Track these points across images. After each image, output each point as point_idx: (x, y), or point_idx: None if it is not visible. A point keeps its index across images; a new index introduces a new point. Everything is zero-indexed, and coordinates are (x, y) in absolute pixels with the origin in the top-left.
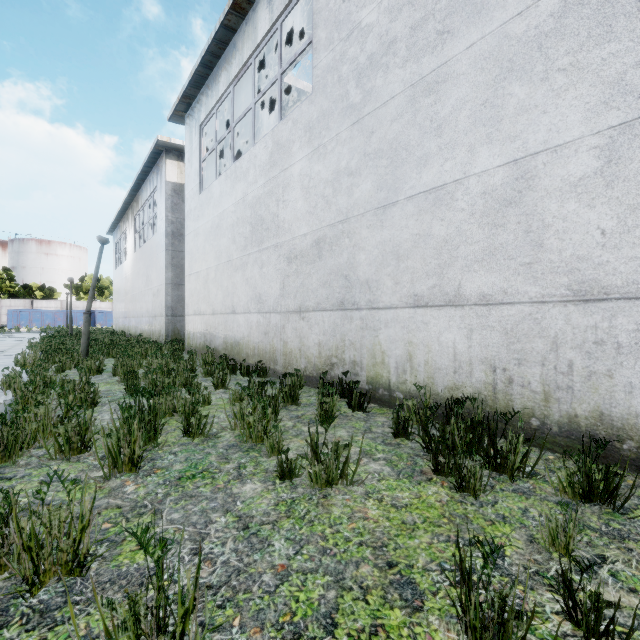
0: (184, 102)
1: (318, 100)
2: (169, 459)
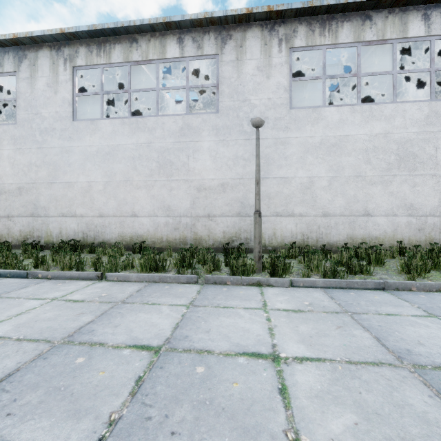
0: None
1: (20, 129)
2: None
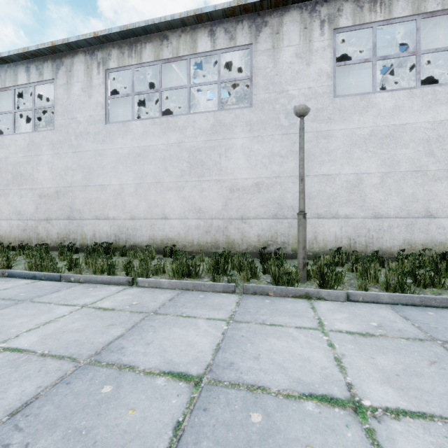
0: None
1: (57, 134)
2: None
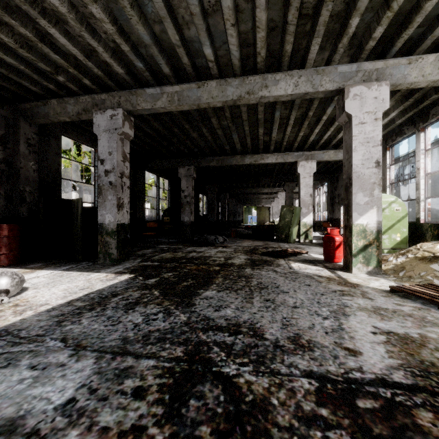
0: None
1: None
2: None
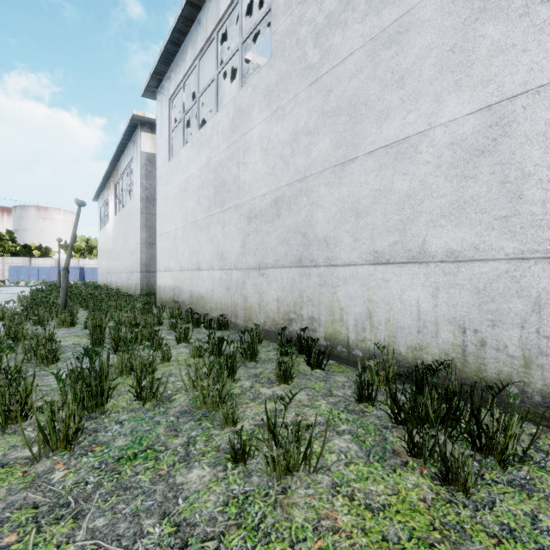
0: (155, 78)
1: (277, 64)
2: (113, 431)
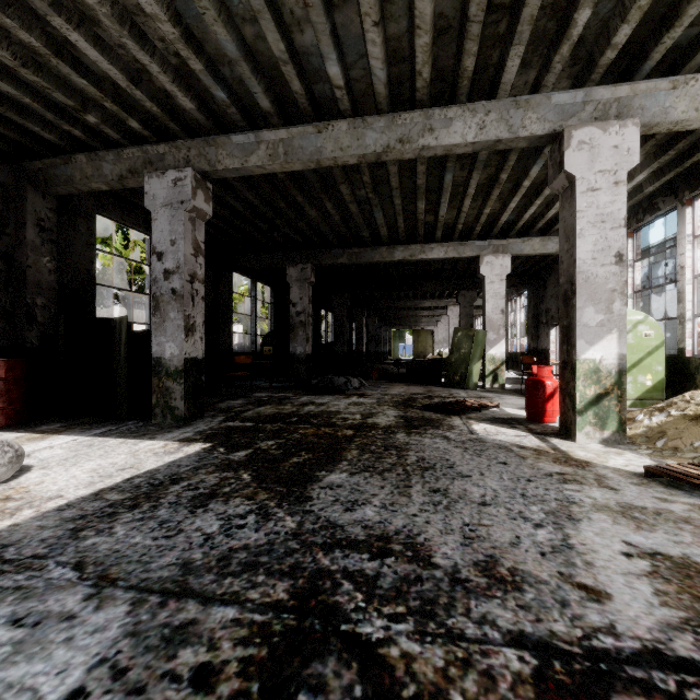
0: None
1: None
2: None
